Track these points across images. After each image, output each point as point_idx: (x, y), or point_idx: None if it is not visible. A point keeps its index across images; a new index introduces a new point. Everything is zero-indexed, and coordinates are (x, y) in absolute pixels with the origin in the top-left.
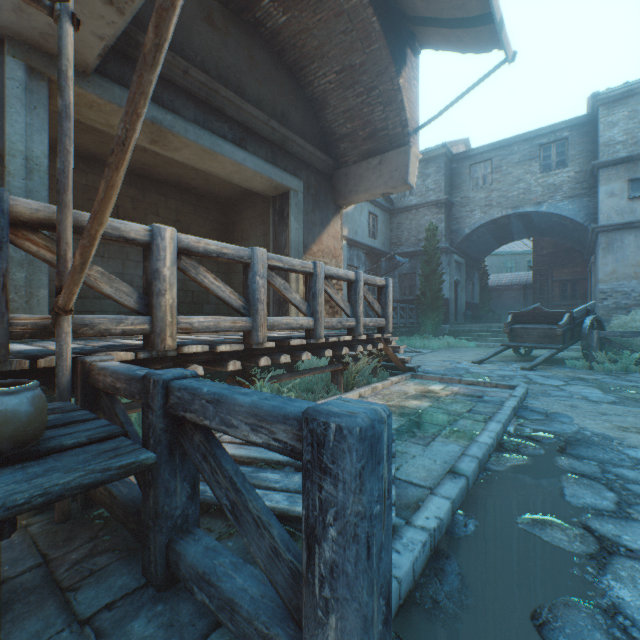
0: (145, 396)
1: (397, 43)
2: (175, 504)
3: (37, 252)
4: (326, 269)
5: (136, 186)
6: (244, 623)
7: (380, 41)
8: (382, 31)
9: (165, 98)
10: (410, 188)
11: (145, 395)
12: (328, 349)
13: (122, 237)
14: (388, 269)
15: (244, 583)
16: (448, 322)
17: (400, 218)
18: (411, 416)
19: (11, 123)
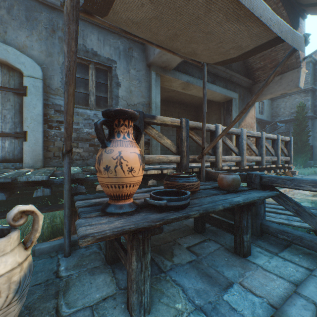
0: (249, 179)
1: (294, 18)
2: (261, 212)
3: (191, 136)
4: (265, 135)
5: (165, 105)
6: (308, 242)
7: (285, 20)
8: (287, 15)
9: (189, 71)
10: (299, 89)
11: (249, 179)
12: (265, 170)
13: (209, 129)
14: (270, 130)
15: (301, 233)
16: (312, 159)
17: (278, 101)
18: (316, 203)
19: (152, 93)
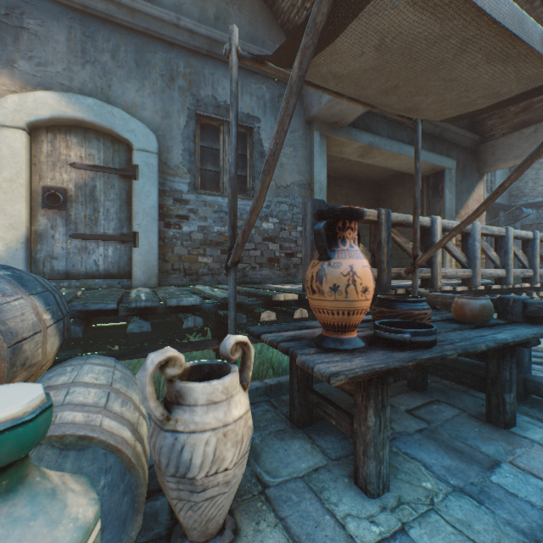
0: (502, 307)
1: None
2: (524, 361)
3: (393, 237)
4: (512, 232)
5: None
6: None
7: None
8: None
9: (372, 127)
10: None
11: (502, 307)
12: (511, 293)
13: (420, 226)
14: (506, 221)
15: None
16: None
17: None
18: None
19: (315, 166)
